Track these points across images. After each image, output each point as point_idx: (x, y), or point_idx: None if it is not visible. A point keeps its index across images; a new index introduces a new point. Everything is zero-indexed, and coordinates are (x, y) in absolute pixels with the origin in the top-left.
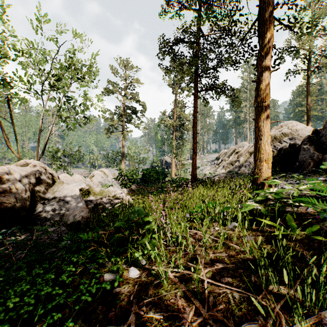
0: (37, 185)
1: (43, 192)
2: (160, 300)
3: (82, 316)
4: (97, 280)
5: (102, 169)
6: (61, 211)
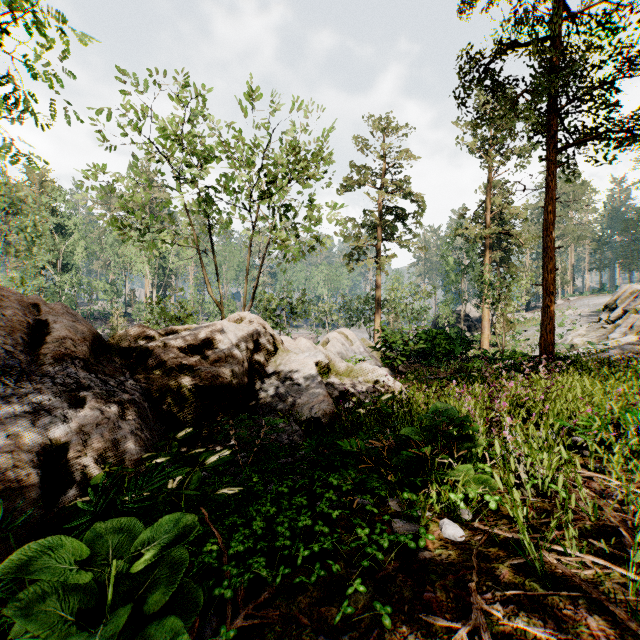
0: (254, 352)
1: (262, 365)
2: (533, 602)
3: (370, 581)
4: (384, 527)
5: (343, 329)
6: (290, 398)
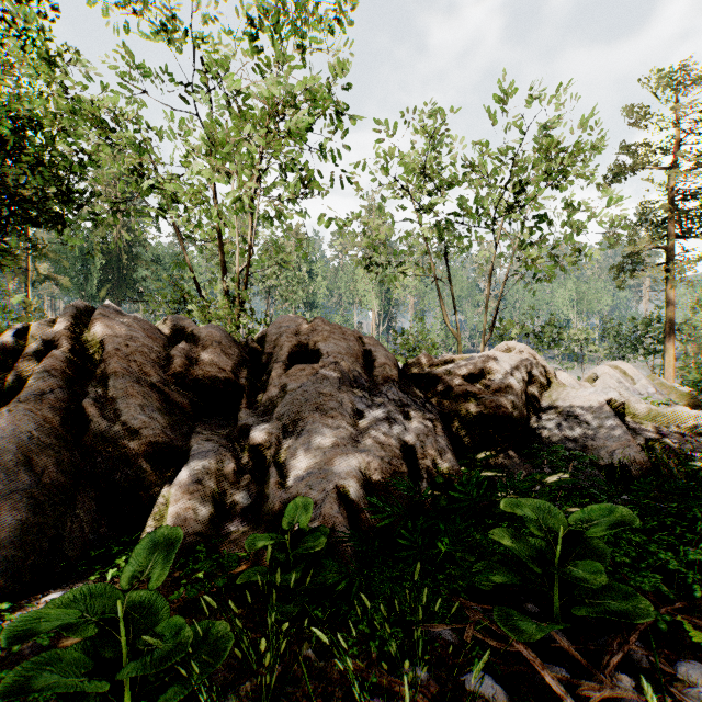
0: (527, 384)
1: (536, 399)
2: None
3: None
4: None
5: (617, 363)
6: (579, 438)
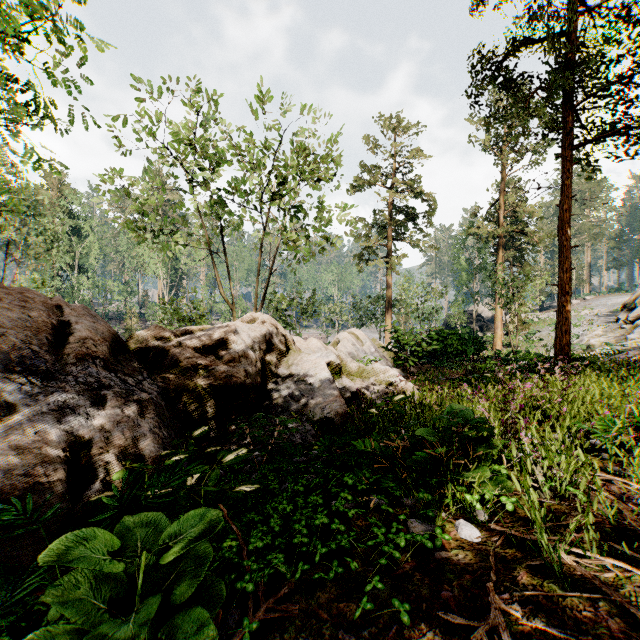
0: (267, 352)
1: (274, 365)
2: (552, 603)
3: (387, 579)
4: (400, 526)
5: (353, 330)
6: (302, 398)
